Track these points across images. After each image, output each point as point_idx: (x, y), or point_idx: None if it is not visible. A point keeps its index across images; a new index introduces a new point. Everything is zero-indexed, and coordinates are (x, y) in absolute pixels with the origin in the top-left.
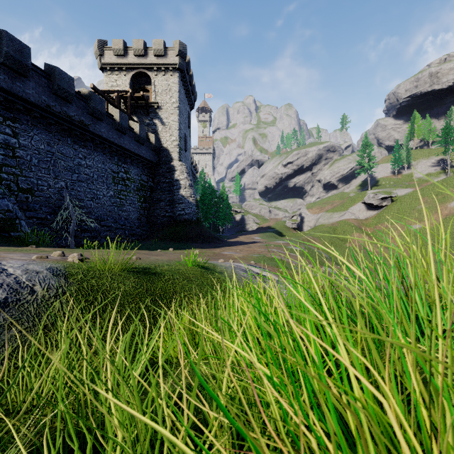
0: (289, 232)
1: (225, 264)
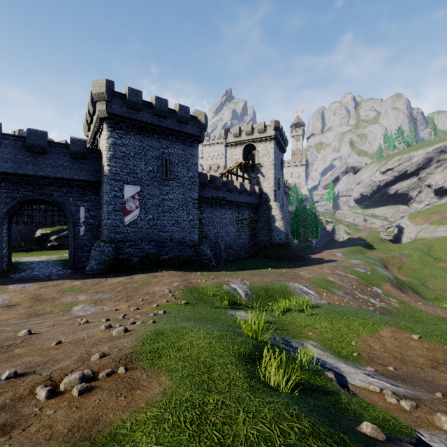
0: (381, 244)
1: (292, 286)
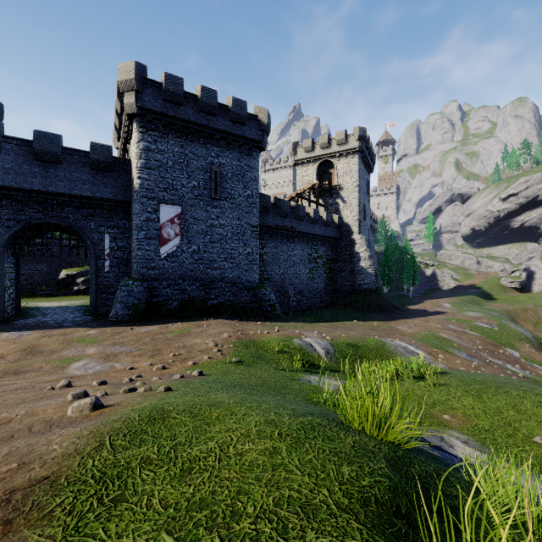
0: (503, 294)
1: (391, 343)
